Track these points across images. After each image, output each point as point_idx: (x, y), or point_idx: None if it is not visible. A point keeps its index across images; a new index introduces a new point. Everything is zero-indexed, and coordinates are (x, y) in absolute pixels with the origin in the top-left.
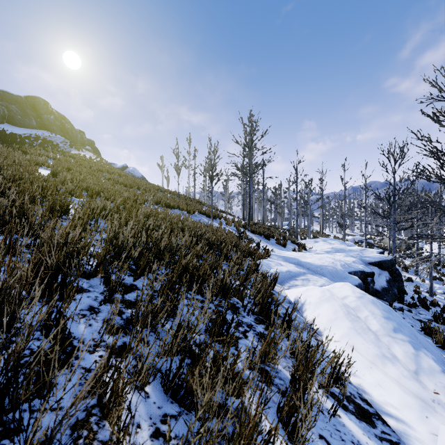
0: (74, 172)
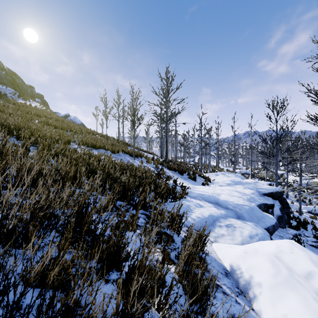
0: None
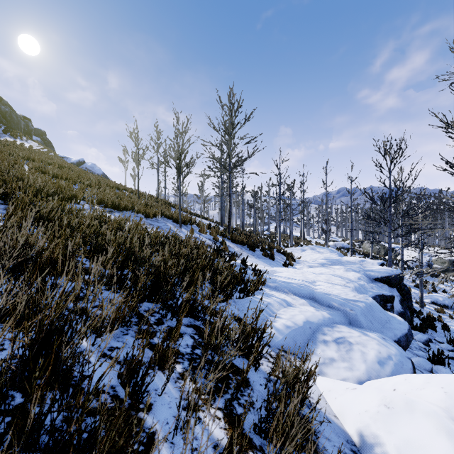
0: None
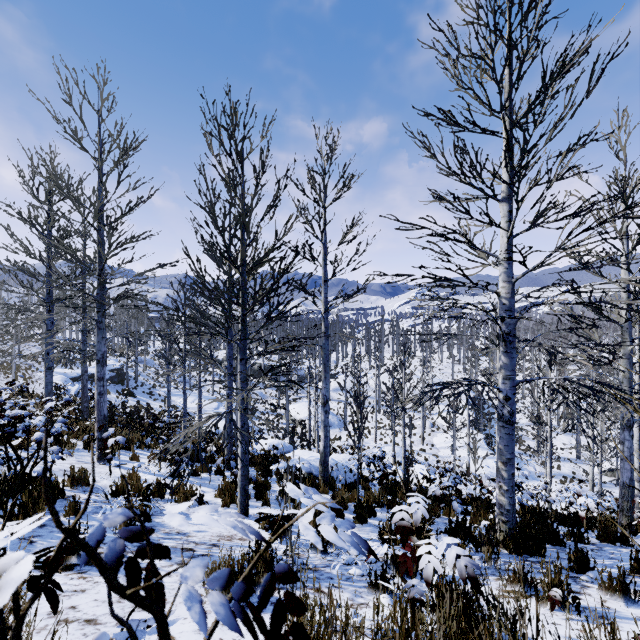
0: None
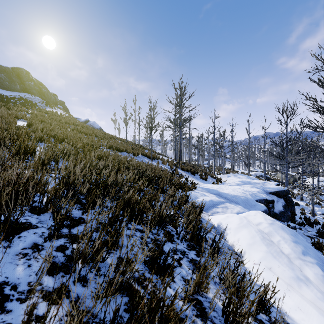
0: (46, 124)
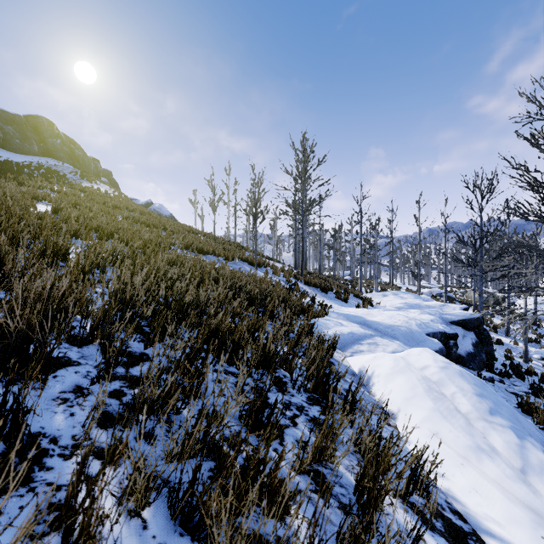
0: (82, 209)
